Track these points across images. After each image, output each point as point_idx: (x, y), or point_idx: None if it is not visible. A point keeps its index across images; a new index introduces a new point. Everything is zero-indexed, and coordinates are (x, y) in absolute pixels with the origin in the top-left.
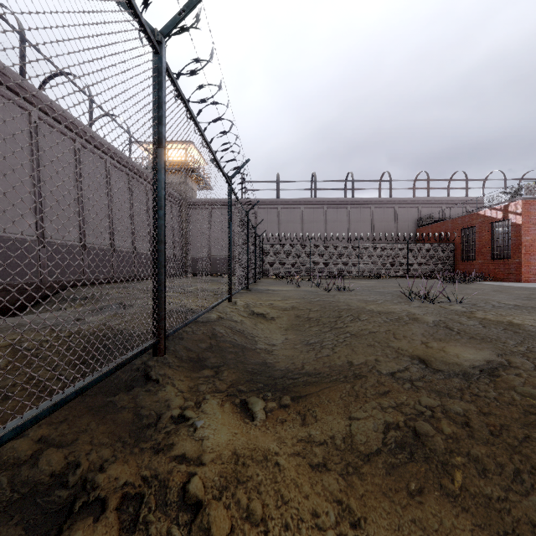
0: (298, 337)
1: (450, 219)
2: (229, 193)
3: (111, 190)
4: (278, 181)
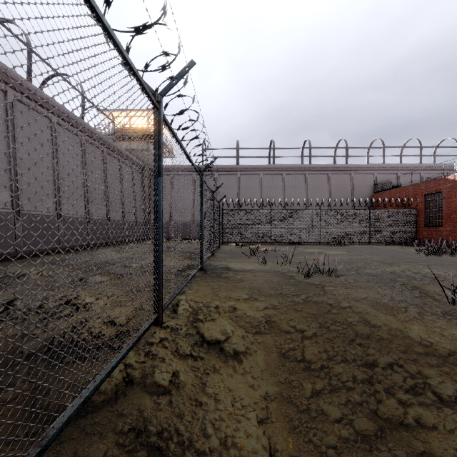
0: (303, 454)
1: (411, 184)
2: (155, 124)
3: (58, 152)
4: (238, 148)
